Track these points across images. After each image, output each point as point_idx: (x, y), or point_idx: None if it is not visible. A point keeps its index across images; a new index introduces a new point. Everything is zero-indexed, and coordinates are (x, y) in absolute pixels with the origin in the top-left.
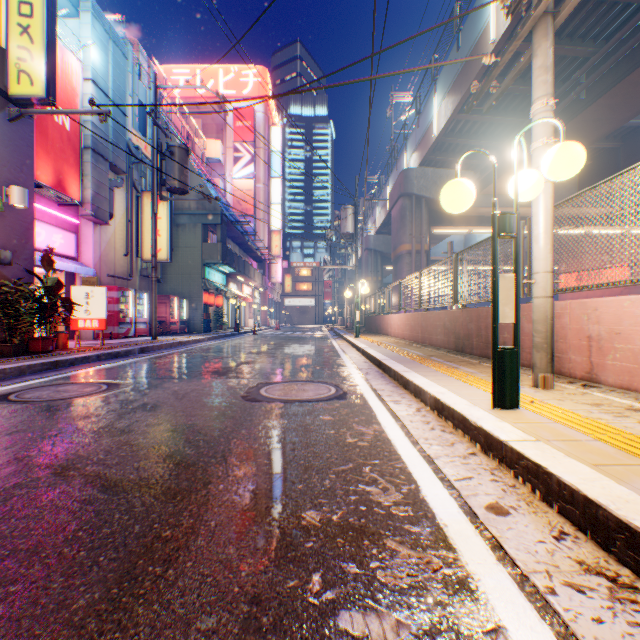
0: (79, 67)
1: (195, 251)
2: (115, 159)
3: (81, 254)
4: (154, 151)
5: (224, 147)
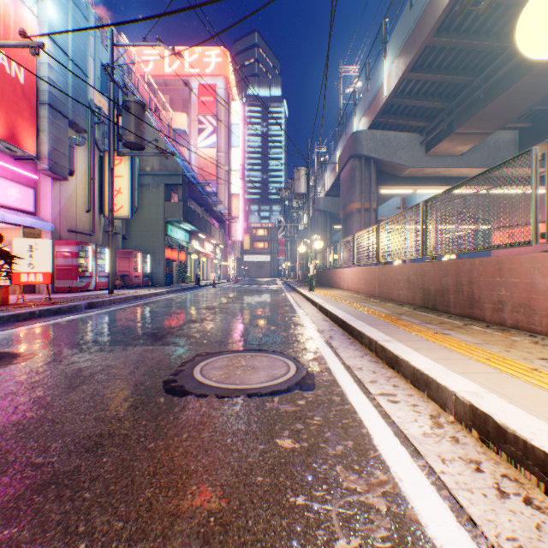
0: (35, 22)
1: (158, 209)
2: (75, 117)
3: (40, 209)
4: (111, 107)
5: (189, 119)
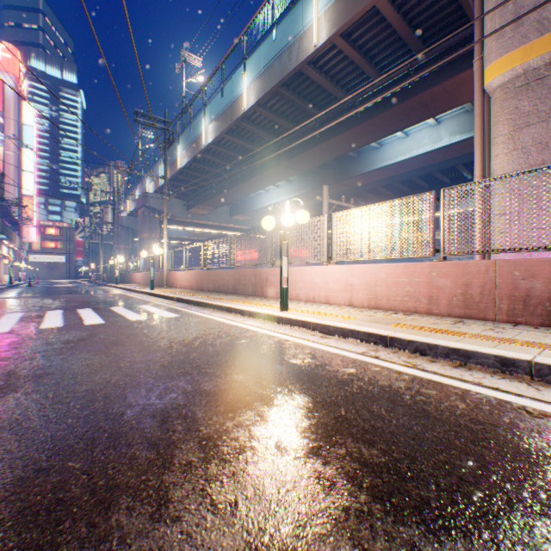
0: None
1: None
2: None
3: None
4: None
5: None
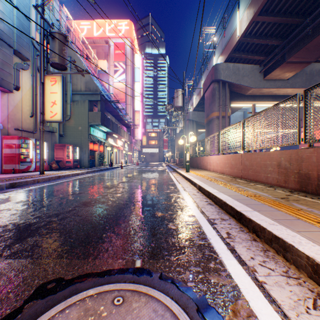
0: None
1: (84, 117)
2: (19, 48)
3: None
4: (41, 37)
5: (108, 64)
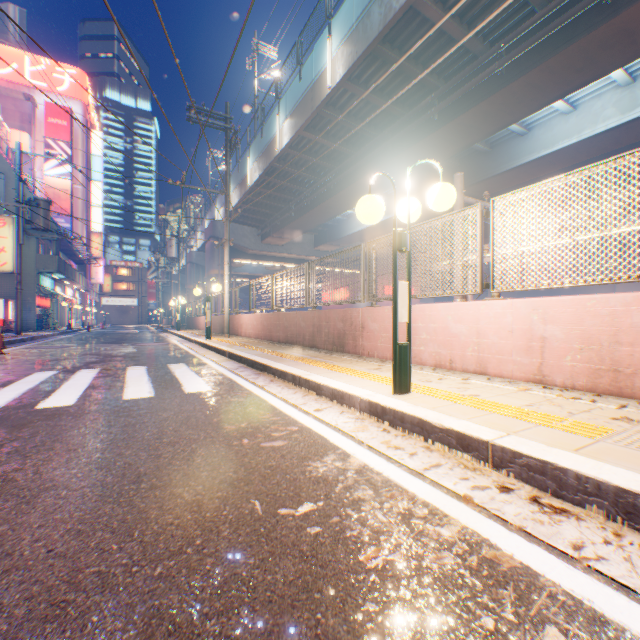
0: None
1: (29, 261)
2: None
3: None
4: (20, 199)
5: (34, 141)
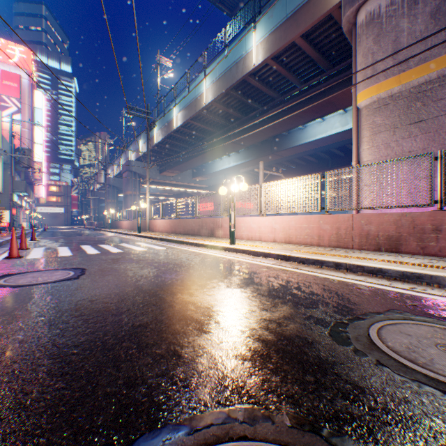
0: None
1: (6, 184)
2: None
3: None
4: (12, 148)
5: None
